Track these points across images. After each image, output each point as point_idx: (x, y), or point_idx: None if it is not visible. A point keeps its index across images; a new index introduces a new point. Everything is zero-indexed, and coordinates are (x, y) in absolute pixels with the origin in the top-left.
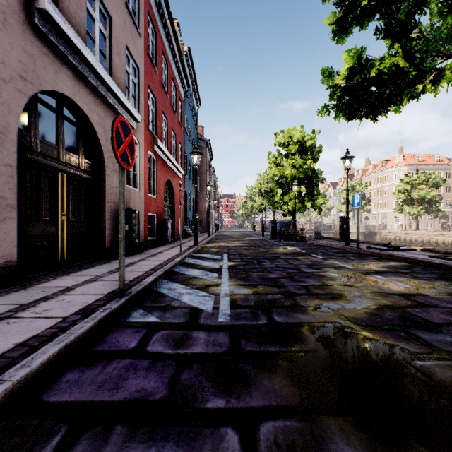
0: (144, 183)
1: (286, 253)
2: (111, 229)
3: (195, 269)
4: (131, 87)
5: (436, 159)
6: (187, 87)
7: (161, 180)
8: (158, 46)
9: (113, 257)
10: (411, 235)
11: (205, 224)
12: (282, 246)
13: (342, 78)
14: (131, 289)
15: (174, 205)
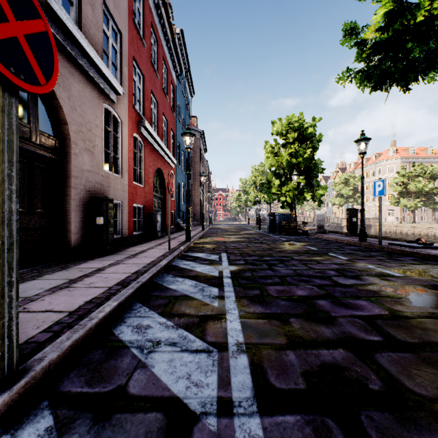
0: (128, 169)
1: (296, 251)
2: (81, 223)
3: (185, 278)
4: (111, 54)
5: (429, 153)
6: (180, 71)
7: (150, 167)
8: (146, 17)
9: (80, 259)
10: (407, 228)
11: (199, 217)
12: (285, 241)
13: (374, 30)
14: (51, 343)
15: (166, 196)
